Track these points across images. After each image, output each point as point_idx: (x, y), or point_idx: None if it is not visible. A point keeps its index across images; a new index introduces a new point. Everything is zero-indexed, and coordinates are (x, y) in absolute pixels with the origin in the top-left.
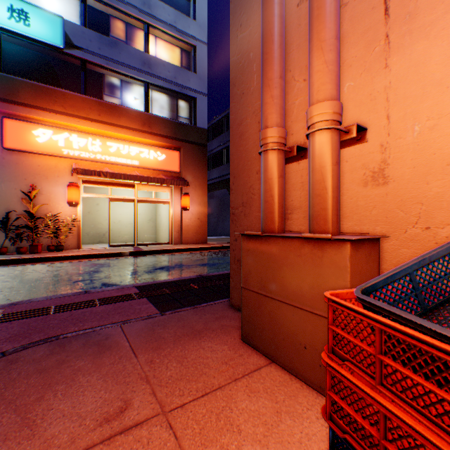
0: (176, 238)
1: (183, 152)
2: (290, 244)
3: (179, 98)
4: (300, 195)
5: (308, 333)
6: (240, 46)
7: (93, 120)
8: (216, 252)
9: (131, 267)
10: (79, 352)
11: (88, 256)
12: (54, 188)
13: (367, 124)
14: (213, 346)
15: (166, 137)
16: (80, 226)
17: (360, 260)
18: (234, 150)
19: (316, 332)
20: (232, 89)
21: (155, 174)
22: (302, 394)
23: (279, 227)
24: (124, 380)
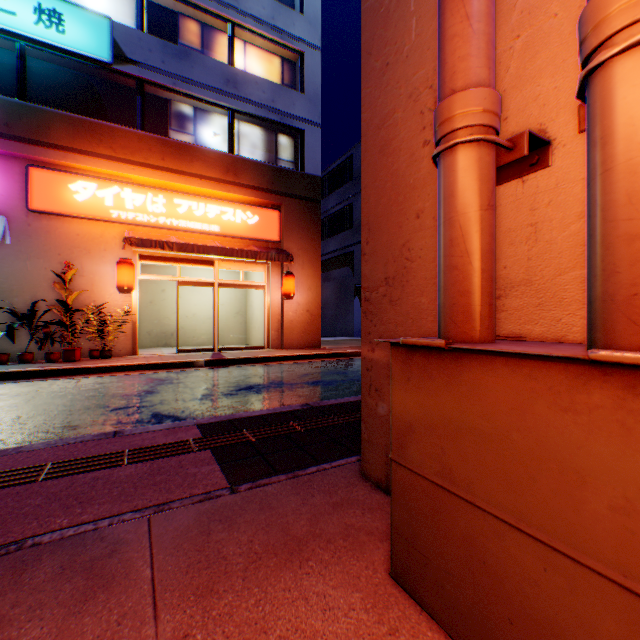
0: (274, 340)
1: (284, 211)
2: (535, 375)
3: (279, 132)
4: (528, 253)
5: None
6: None
7: (153, 167)
8: (335, 362)
9: (203, 385)
10: (43, 594)
11: (144, 366)
12: (99, 267)
13: None
14: (328, 592)
15: (259, 190)
16: (136, 321)
17: None
18: (369, 179)
19: None
20: (364, 63)
21: (243, 244)
22: None
23: (485, 328)
24: None
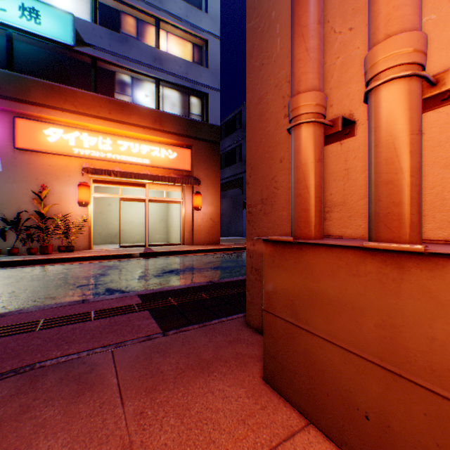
0: (187, 239)
1: (194, 150)
2: (340, 256)
3: (191, 95)
4: (344, 186)
5: (372, 397)
6: (259, 7)
7: (103, 118)
8: (229, 254)
9: (139, 270)
10: (52, 393)
11: (97, 257)
12: (65, 188)
13: None
14: (225, 389)
15: (177, 135)
16: (91, 226)
17: None
18: (251, 136)
19: (389, 398)
20: (248, 62)
21: (166, 172)
22: None
23: (317, 230)
24: (99, 449)
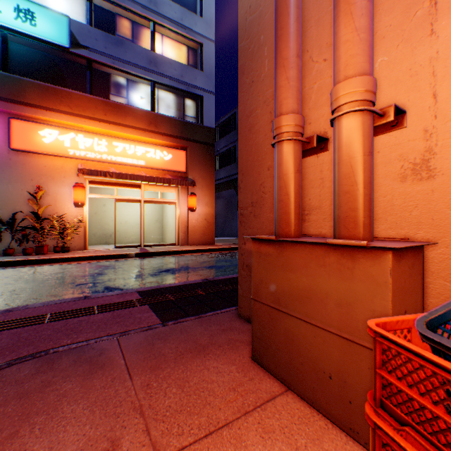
0: (182, 239)
1: (189, 151)
2: (311, 251)
3: (186, 97)
4: (319, 193)
5: (334, 360)
6: (250, 30)
7: (99, 120)
8: (224, 254)
9: (135, 269)
10: (68, 371)
11: (93, 257)
12: (60, 189)
13: (406, 106)
14: (219, 366)
15: (172, 136)
16: (86, 226)
17: (402, 273)
18: (242, 145)
19: (345, 360)
20: (240, 78)
21: (161, 174)
22: (328, 436)
23: (296, 230)
24: (114, 410)
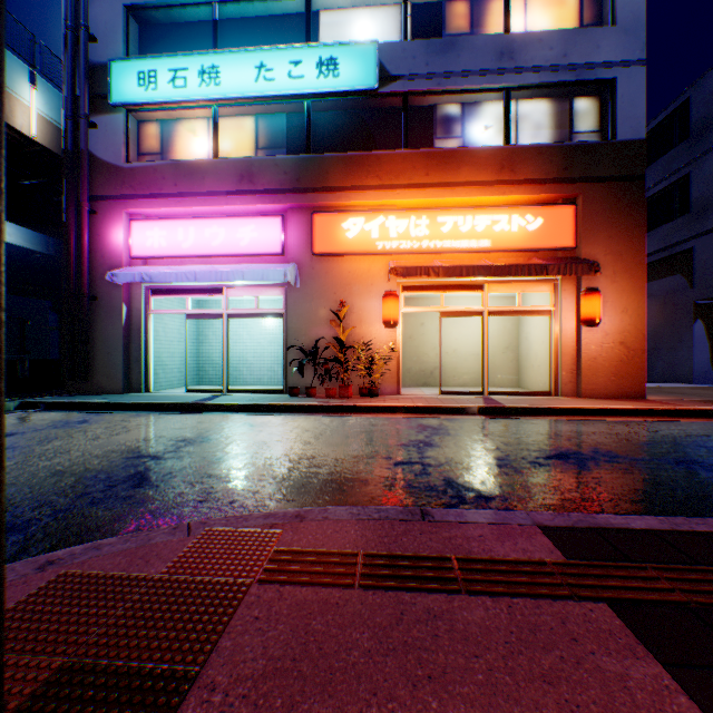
0: (564, 384)
1: (581, 204)
2: None
3: (571, 97)
4: None
5: None
6: None
7: (416, 186)
8: (688, 426)
9: (488, 443)
10: None
11: (410, 409)
12: (366, 303)
13: None
14: None
15: (543, 182)
16: (398, 358)
17: None
18: None
19: None
20: None
21: (519, 259)
22: None
23: None
24: None
